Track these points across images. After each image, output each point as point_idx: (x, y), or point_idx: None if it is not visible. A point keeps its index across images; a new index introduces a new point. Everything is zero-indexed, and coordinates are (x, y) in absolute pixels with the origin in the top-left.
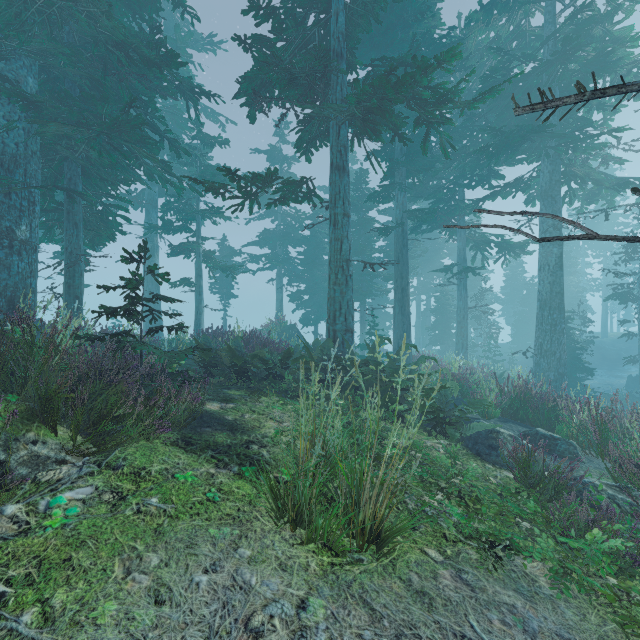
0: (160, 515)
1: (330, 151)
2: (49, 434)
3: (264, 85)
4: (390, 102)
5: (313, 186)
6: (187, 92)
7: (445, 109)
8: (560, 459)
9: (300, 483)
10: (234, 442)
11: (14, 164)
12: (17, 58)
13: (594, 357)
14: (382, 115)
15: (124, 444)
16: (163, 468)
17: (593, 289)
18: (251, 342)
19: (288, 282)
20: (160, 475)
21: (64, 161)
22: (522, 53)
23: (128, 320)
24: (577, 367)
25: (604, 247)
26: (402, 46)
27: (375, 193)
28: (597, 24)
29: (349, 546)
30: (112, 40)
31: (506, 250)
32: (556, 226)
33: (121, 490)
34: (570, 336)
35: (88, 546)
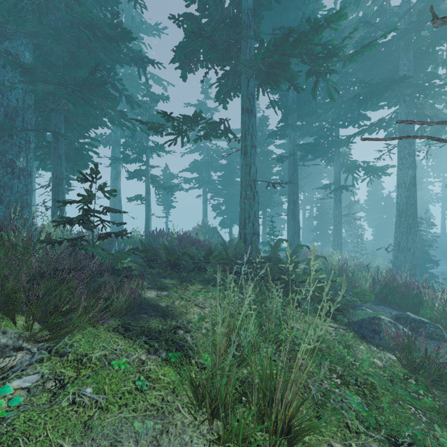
0: (92, 407)
1: (241, 98)
2: (10, 324)
3: (192, 52)
4: (288, 57)
5: (228, 125)
6: (138, 61)
7: (331, 62)
8: (429, 340)
9: (217, 379)
10: (164, 328)
11: (15, 114)
12: (17, 38)
13: (435, 251)
14: (282, 68)
15: (74, 330)
16: (102, 354)
17: (434, 201)
18: (183, 241)
19: (211, 197)
20: (99, 362)
21: (51, 112)
22: (385, 25)
23: (84, 228)
24: (426, 259)
25: (443, 170)
26: (293, 24)
27: (273, 132)
28: (443, 1)
29: (262, 442)
30: (83, 23)
31: (371, 173)
32: (411, 154)
33: (63, 377)
34: (420, 236)
35: (18, 445)
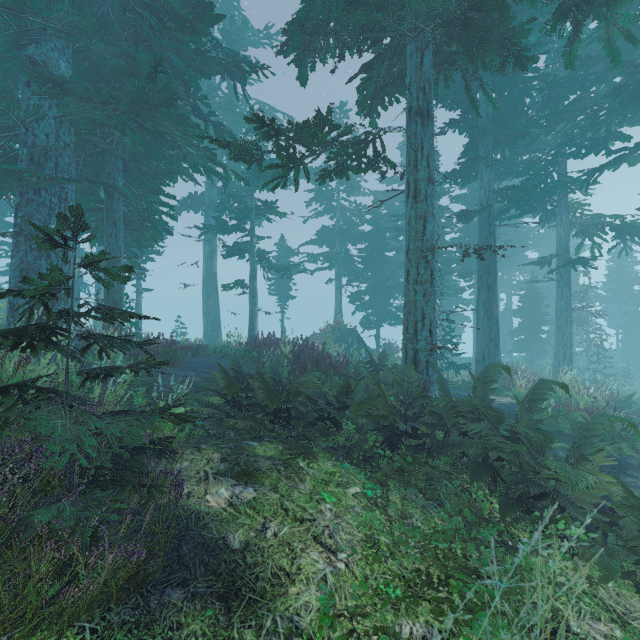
0: None
1: (408, 91)
2: None
3: (317, 30)
4: None
5: (382, 146)
6: (233, 69)
7: None
8: None
9: None
10: None
11: (44, 157)
12: (48, 40)
13: None
14: (501, 4)
15: None
16: None
17: None
18: (303, 355)
19: (347, 282)
20: None
21: (102, 154)
22: None
23: (63, 353)
24: None
25: None
26: None
27: (452, 172)
28: None
29: None
30: (141, 1)
31: (628, 234)
32: None
33: None
34: None
35: None
